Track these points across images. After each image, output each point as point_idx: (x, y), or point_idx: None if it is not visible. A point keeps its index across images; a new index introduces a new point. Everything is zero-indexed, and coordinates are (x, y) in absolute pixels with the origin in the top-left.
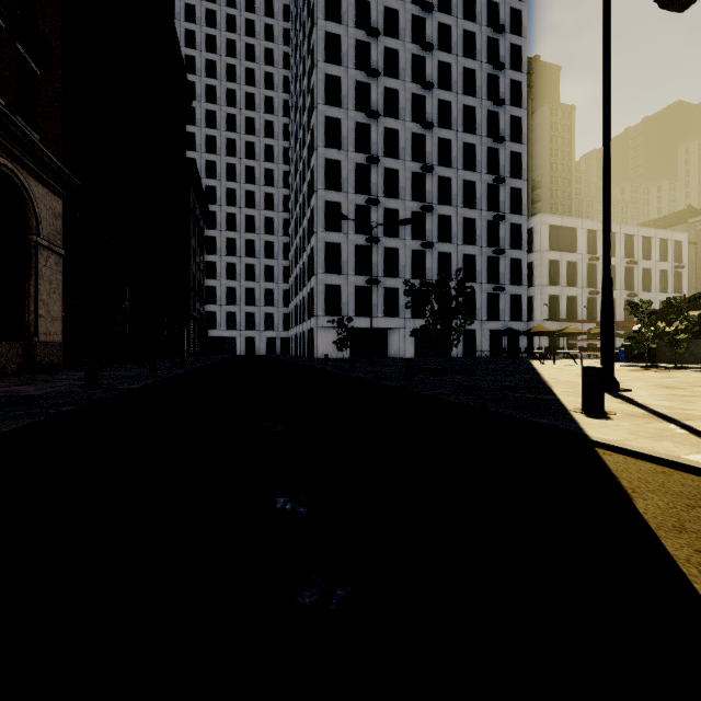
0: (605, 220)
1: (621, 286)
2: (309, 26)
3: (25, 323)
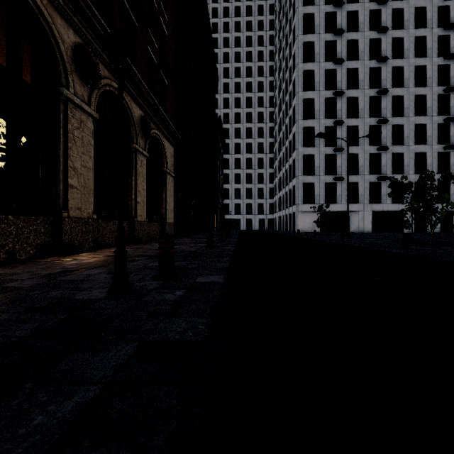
0: None
1: None
2: (291, 14)
3: (161, 213)
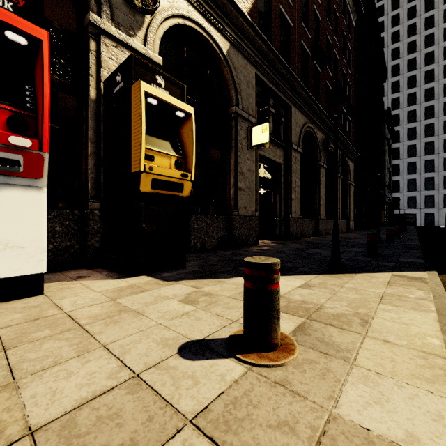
0: None
1: None
2: None
3: (346, 213)
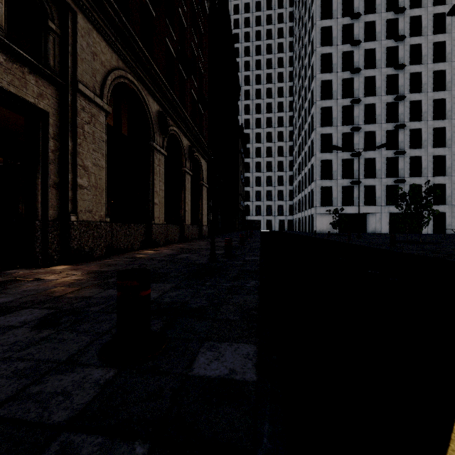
0: None
1: None
2: (309, 26)
3: (199, 218)
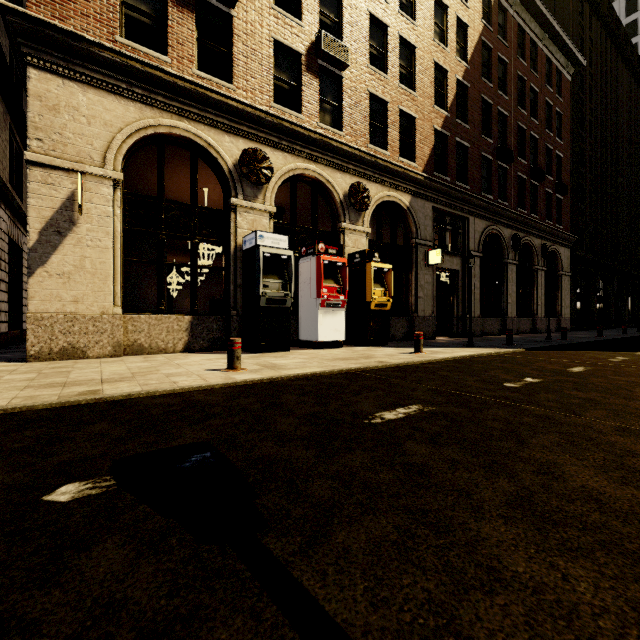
0: None
1: None
2: None
3: (556, 310)
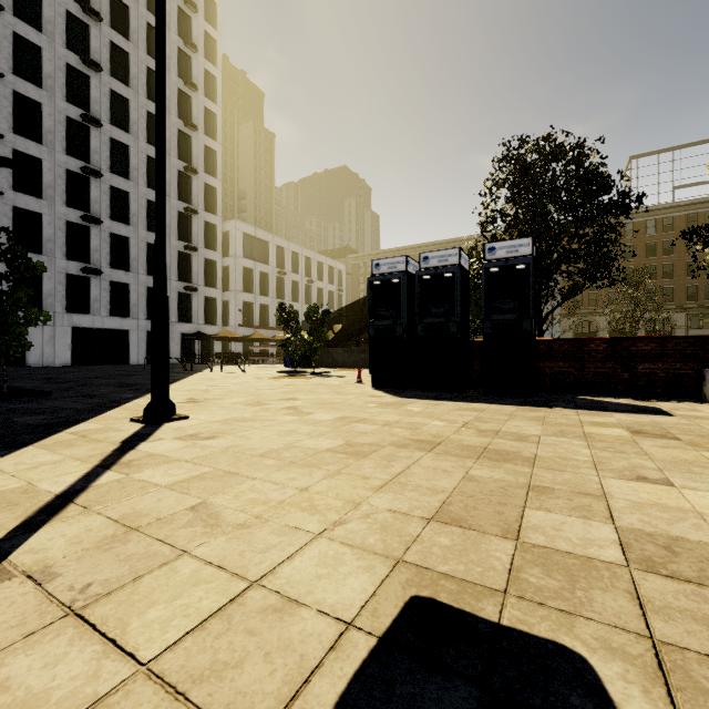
0: (156, 182)
1: (303, 300)
2: None
3: None
